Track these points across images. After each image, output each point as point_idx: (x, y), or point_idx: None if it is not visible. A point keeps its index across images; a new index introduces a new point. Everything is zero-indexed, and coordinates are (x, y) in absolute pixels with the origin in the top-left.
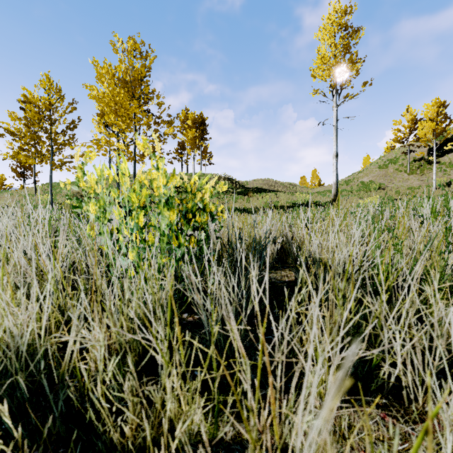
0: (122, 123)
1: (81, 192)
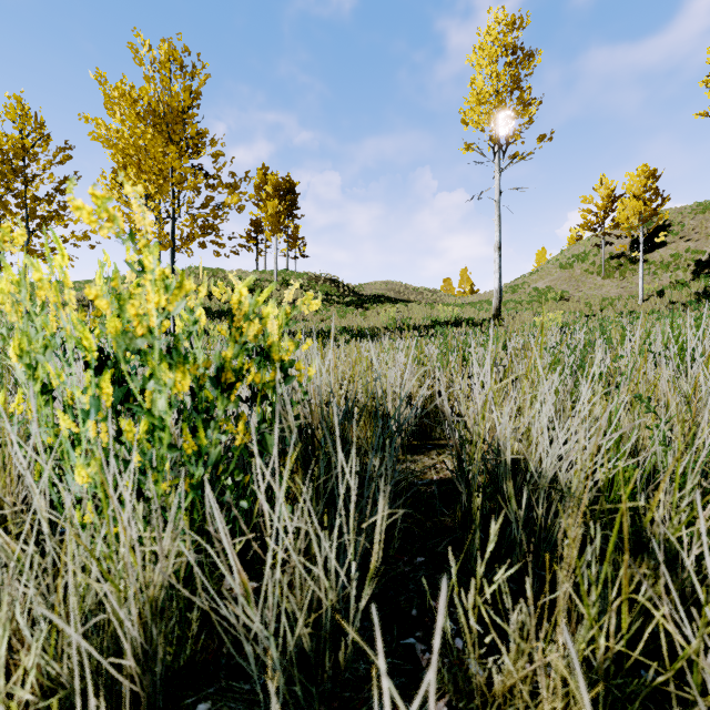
0: (150, 184)
1: (84, 300)
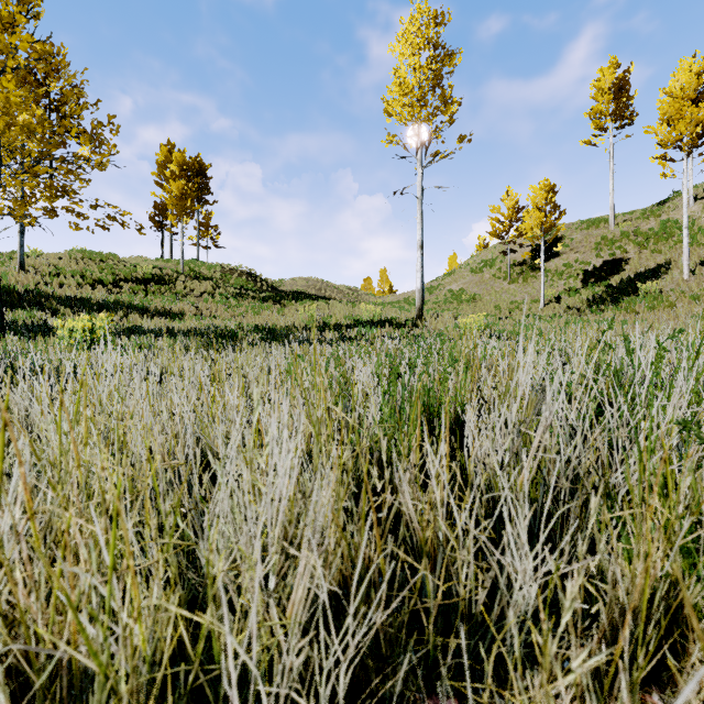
0: None
1: None
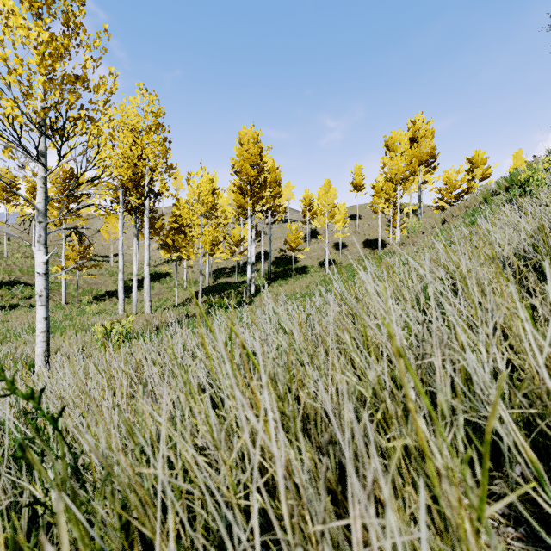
0: None
1: None
